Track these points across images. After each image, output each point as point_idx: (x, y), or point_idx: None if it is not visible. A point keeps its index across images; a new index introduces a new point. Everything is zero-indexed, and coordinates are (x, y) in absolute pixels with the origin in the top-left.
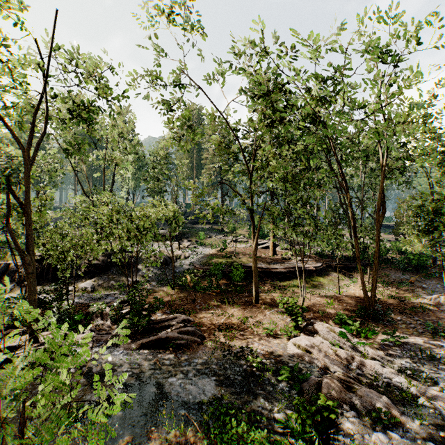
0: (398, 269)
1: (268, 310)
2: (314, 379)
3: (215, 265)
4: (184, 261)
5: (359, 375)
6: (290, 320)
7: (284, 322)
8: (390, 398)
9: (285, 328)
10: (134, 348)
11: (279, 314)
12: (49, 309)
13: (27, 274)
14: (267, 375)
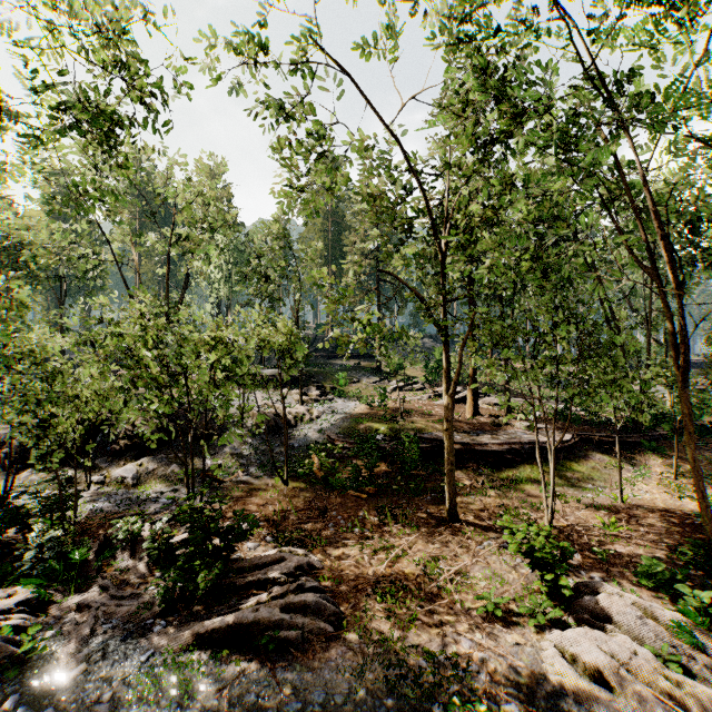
0: None
1: (478, 541)
2: None
3: (367, 438)
4: (310, 426)
5: None
6: (532, 570)
7: (521, 578)
8: None
9: (525, 594)
10: (180, 645)
11: (504, 553)
12: (32, 528)
13: None
14: None
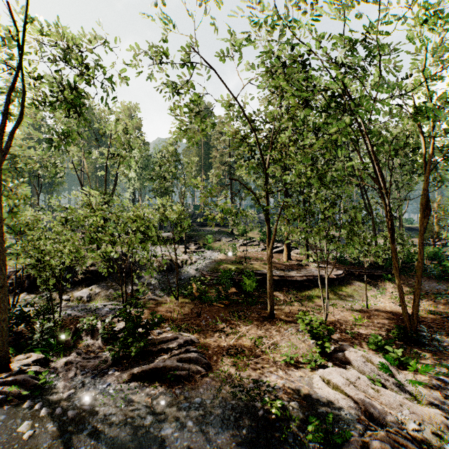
0: (430, 278)
1: (285, 328)
2: (357, 439)
3: (224, 273)
4: (190, 267)
5: (416, 430)
6: (313, 342)
7: (306, 346)
8: None
9: (308, 353)
10: (124, 379)
11: (299, 334)
12: (33, 324)
13: None
14: (291, 427)
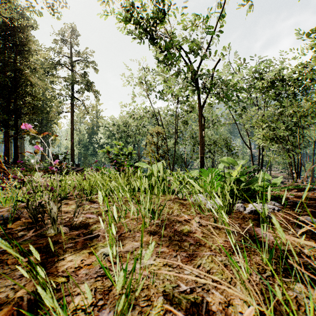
0: None
1: None
2: None
3: None
4: None
5: None
6: None
7: None
8: None
9: None
10: None
11: None
12: None
13: None
14: None
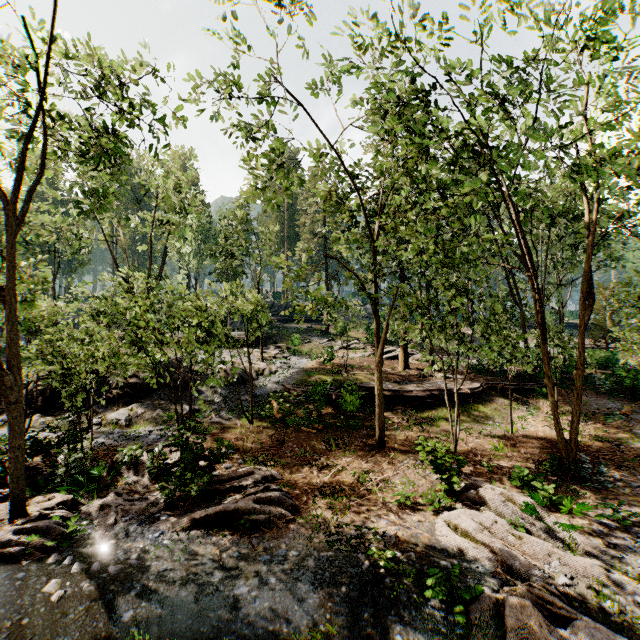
0: (600, 392)
1: (399, 460)
2: (489, 596)
3: (316, 386)
4: (269, 379)
5: (567, 586)
6: (437, 478)
7: (427, 482)
8: (632, 639)
9: (429, 492)
10: (182, 526)
11: (418, 467)
12: (54, 455)
13: (8, 405)
14: (404, 583)
